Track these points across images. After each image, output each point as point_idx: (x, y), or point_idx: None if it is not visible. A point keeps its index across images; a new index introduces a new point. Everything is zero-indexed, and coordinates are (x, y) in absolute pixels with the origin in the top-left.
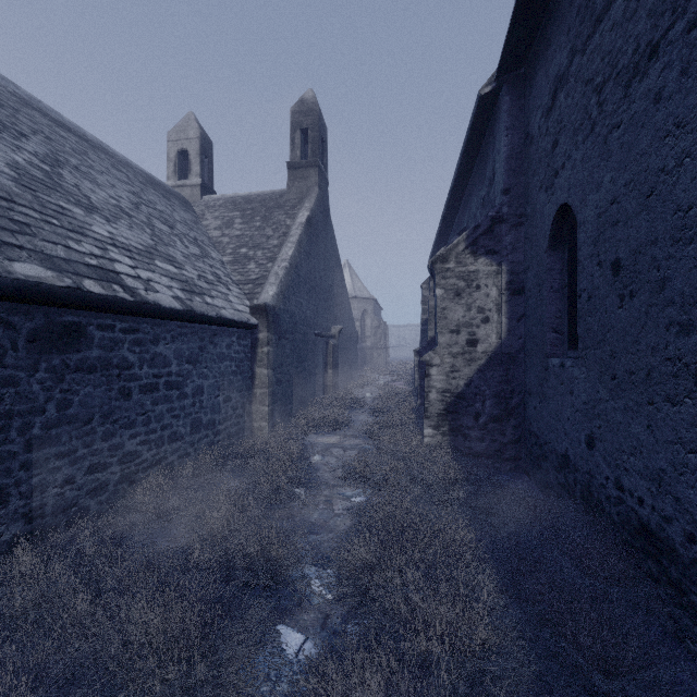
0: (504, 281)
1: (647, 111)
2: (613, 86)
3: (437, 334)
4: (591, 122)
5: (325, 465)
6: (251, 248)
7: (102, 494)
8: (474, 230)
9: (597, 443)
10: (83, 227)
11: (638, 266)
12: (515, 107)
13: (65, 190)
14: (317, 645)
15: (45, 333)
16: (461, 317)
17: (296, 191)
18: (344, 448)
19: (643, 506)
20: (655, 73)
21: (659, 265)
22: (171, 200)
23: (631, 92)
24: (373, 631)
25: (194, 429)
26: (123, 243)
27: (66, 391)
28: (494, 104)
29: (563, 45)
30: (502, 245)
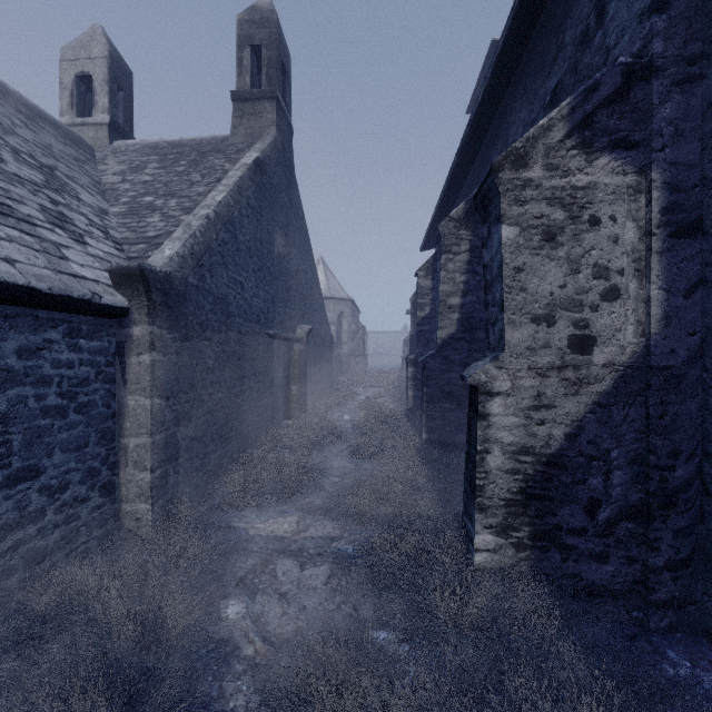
0: (657, 206)
1: None
2: None
3: (503, 326)
4: None
5: (247, 642)
6: (160, 196)
7: None
8: (585, 95)
9: None
10: None
11: None
12: None
13: None
14: None
15: None
16: (556, 287)
17: (245, 132)
18: (303, 556)
19: None
20: None
21: None
22: (36, 122)
23: None
24: None
25: None
26: None
27: None
28: None
29: None
30: (652, 126)
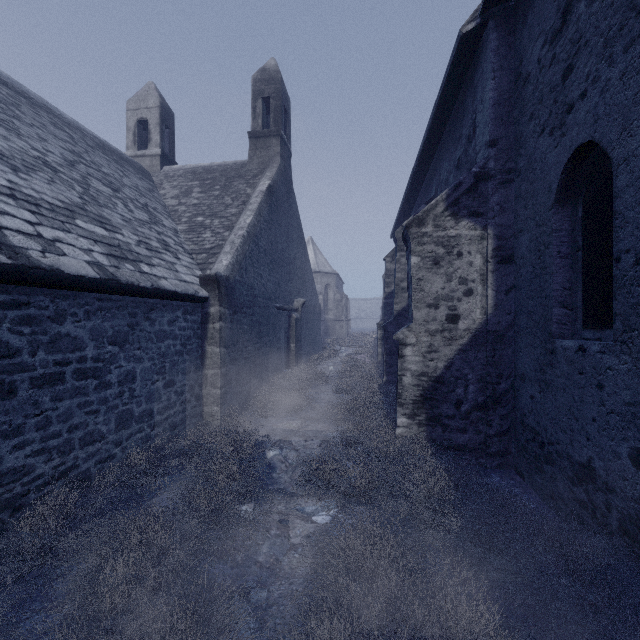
0: (491, 247)
1: None
2: None
3: (412, 309)
4: None
5: (282, 462)
6: (207, 217)
7: None
8: (455, 188)
9: None
10: None
11: None
12: (503, 45)
13: None
14: None
15: None
16: (440, 289)
17: (258, 160)
18: (305, 436)
19: None
20: None
21: None
22: (124, 167)
23: None
24: None
25: (121, 424)
26: (30, 196)
27: None
28: (476, 47)
29: None
30: (488, 206)
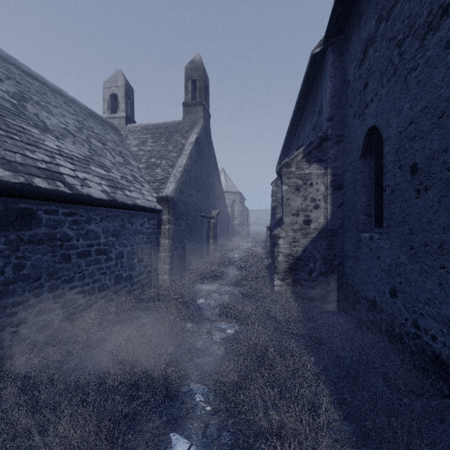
0: (329, 180)
1: (439, 55)
2: (411, 40)
3: (283, 216)
4: (394, 67)
5: (207, 306)
6: (158, 159)
7: (49, 330)
8: (308, 145)
9: (398, 294)
10: (38, 141)
11: (432, 168)
12: (337, 61)
13: (27, 116)
14: (199, 449)
15: (4, 216)
16: (299, 205)
17: (189, 121)
18: (220, 293)
19: (435, 342)
20: (445, 27)
21: (449, 167)
22: (105, 127)
23: (425, 43)
24: (241, 446)
25: (117, 282)
26: (67, 153)
27: (21, 258)
28: (322, 60)
29: (372, 16)
30: (328, 156)
